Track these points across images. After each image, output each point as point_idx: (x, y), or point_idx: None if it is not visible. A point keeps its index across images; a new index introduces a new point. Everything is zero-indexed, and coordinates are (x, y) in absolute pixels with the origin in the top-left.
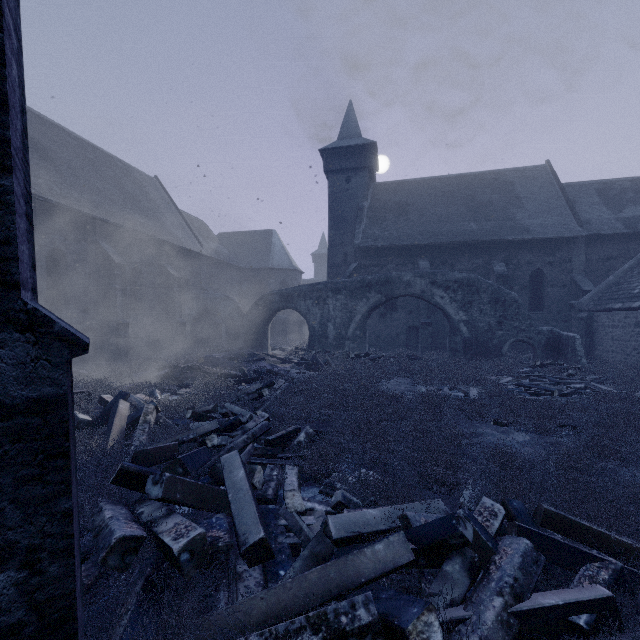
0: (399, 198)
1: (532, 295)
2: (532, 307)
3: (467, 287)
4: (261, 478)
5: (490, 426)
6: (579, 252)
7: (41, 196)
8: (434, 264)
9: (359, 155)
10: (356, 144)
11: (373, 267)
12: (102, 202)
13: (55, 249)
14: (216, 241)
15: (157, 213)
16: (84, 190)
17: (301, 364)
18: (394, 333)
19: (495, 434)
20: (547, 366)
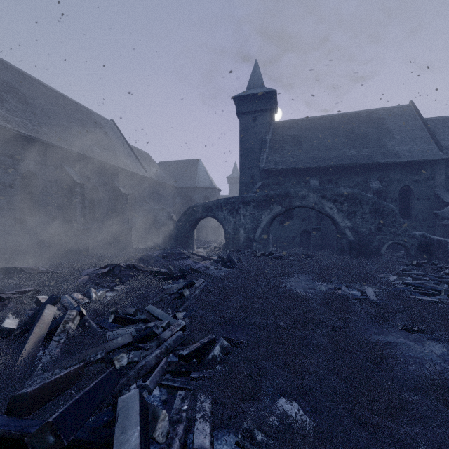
0: (294, 132)
1: (401, 206)
2: (401, 216)
3: (351, 200)
4: (165, 427)
5: (399, 332)
6: (440, 172)
7: (15, 130)
8: (322, 182)
9: (263, 100)
10: (261, 92)
11: (274, 185)
12: (67, 136)
13: (29, 172)
14: (157, 167)
15: (111, 146)
16: (53, 127)
17: (218, 261)
18: (290, 236)
19: (410, 344)
20: (422, 265)
